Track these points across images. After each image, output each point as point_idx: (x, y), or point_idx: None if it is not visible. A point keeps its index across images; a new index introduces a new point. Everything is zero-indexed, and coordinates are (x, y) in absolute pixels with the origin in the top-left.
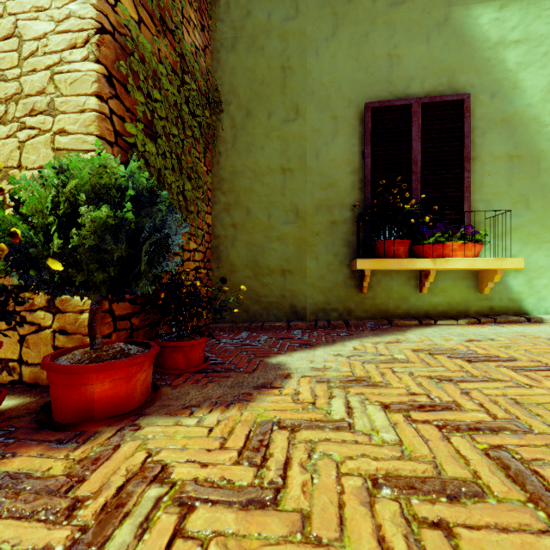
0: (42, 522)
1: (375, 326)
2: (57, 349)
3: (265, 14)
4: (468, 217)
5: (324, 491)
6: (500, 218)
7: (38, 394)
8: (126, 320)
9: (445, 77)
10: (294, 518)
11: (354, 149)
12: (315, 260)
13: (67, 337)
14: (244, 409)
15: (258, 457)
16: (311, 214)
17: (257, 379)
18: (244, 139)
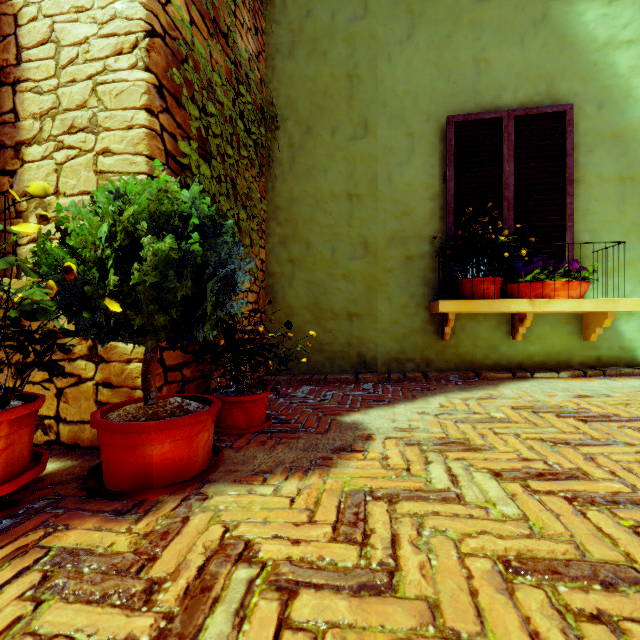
0: (117, 608)
1: (459, 380)
2: (100, 404)
3: (329, 13)
4: (571, 251)
5: (448, 575)
6: (609, 252)
7: (79, 456)
8: (177, 372)
9: (543, 85)
10: (420, 607)
11: (434, 170)
12: (388, 302)
13: (112, 390)
14: (326, 476)
15: (357, 533)
16: (383, 248)
17: (333, 441)
18: (303, 160)
